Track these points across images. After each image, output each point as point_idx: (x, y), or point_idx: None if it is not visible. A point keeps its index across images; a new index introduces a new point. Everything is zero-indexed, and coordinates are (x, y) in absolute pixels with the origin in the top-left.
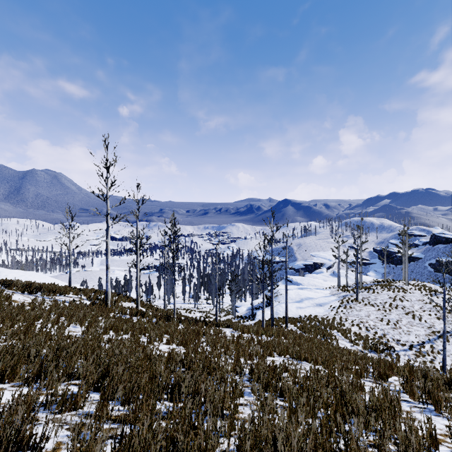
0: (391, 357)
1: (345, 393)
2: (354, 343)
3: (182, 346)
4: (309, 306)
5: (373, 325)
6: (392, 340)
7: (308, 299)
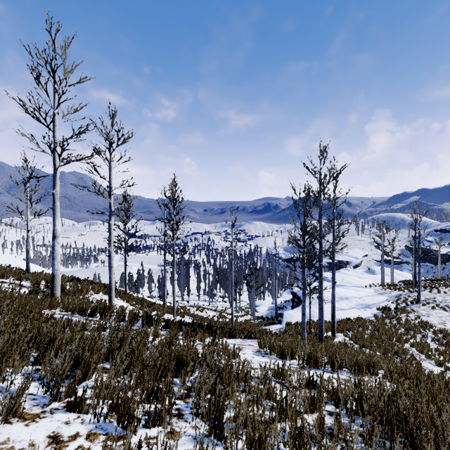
0: None
1: None
2: (446, 367)
3: (115, 419)
4: (353, 307)
5: None
6: None
7: (350, 299)
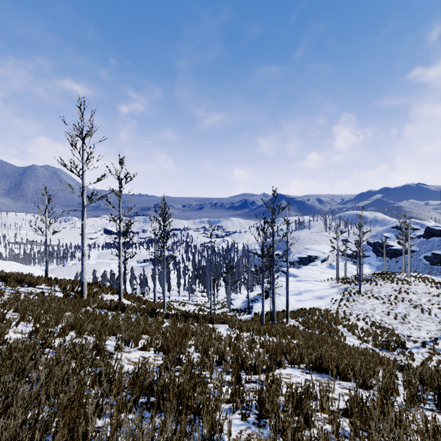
0: (404, 355)
1: None
2: (363, 340)
3: (162, 352)
4: (309, 298)
5: (380, 320)
6: (402, 336)
7: (308, 292)
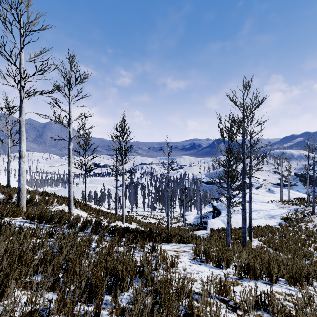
0: None
1: None
2: None
3: None
4: (261, 217)
5: None
6: None
7: (258, 211)
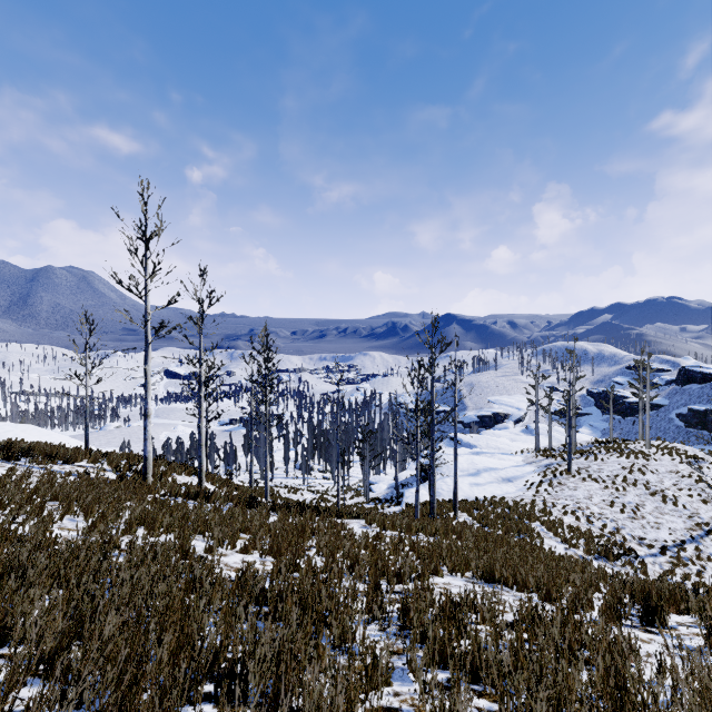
0: (633, 567)
1: (623, 679)
2: (570, 544)
3: (271, 556)
4: (491, 481)
5: (599, 514)
6: (631, 537)
7: (489, 471)
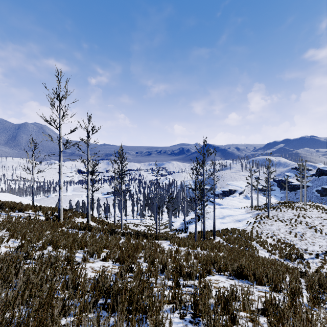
0: (303, 264)
1: None
2: (271, 253)
3: (119, 263)
4: (230, 221)
5: (284, 237)
6: (300, 249)
7: (229, 216)
